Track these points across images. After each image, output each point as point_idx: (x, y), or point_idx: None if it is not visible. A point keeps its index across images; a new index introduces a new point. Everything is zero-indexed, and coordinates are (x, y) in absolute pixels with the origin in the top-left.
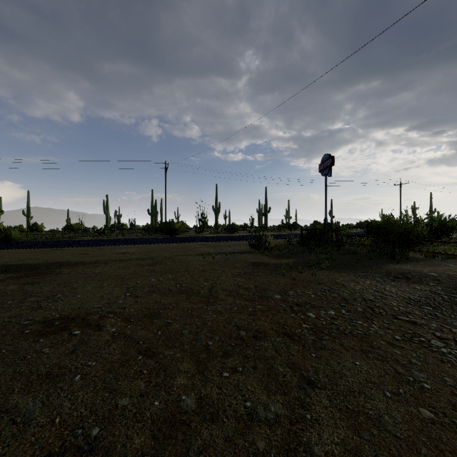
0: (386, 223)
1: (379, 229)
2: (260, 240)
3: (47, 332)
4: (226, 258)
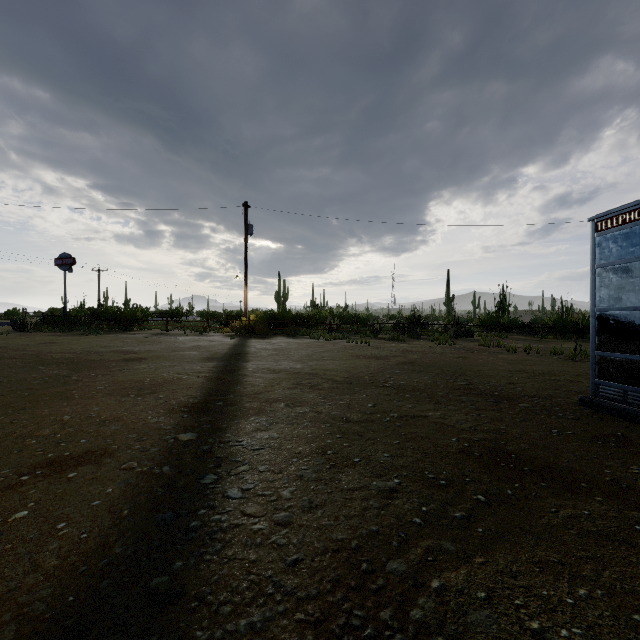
0: (120, 311)
1: (114, 315)
2: (24, 323)
3: (54, 343)
4: (17, 334)
